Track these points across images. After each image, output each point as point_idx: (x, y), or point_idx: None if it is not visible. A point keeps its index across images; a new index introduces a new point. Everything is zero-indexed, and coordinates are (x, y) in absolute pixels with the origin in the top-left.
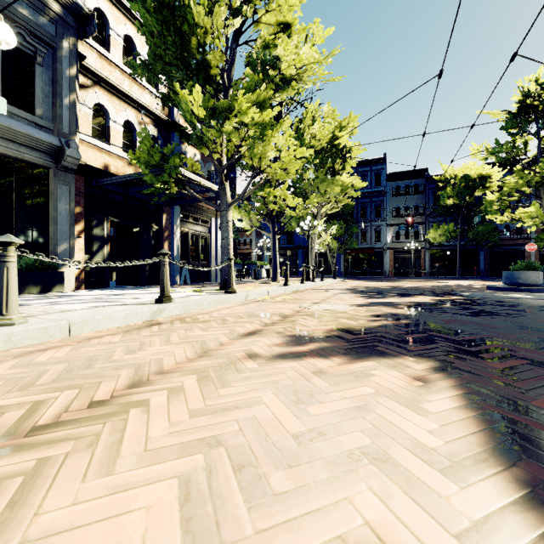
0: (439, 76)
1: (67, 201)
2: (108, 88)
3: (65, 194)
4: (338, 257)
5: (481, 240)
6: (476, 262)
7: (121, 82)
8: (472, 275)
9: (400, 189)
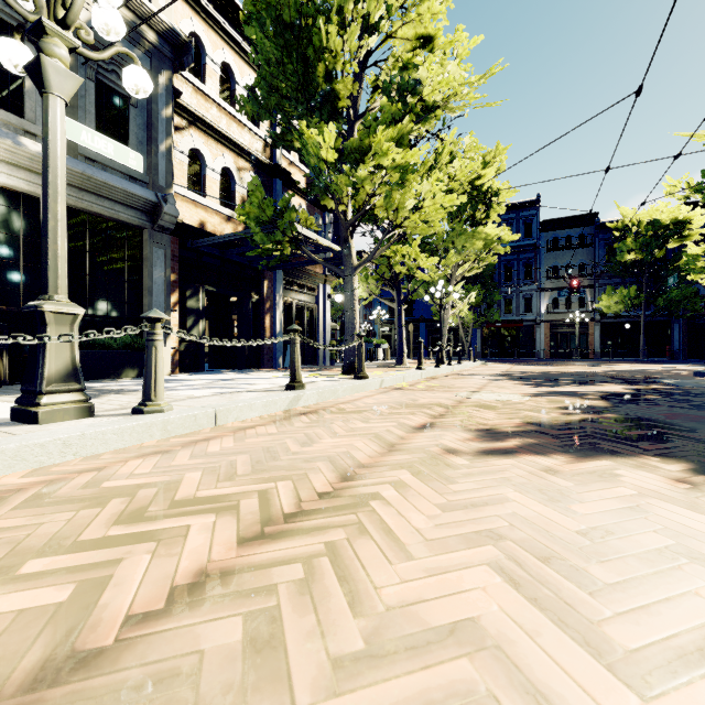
0: (638, 93)
1: (162, 268)
2: (204, 129)
3: (160, 259)
4: (474, 332)
5: (676, 309)
6: (668, 339)
7: (218, 120)
8: (662, 357)
9: (559, 242)
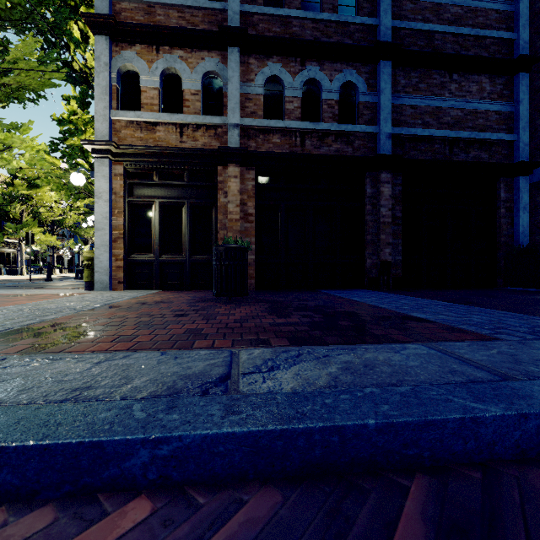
0: None
1: None
2: None
3: None
4: None
5: None
6: None
7: None
8: None
9: None
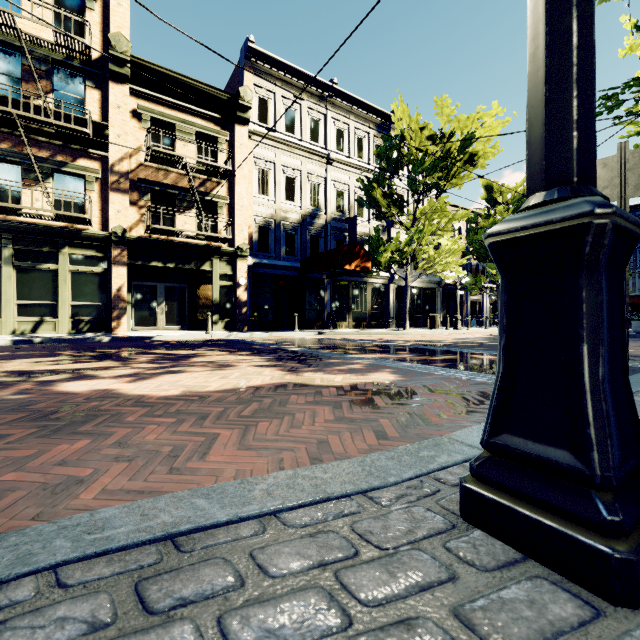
0: None
1: (439, 297)
2: None
3: (439, 295)
4: None
5: None
6: None
7: None
8: None
9: None
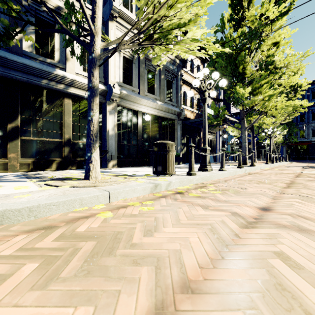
0: None
1: (179, 131)
2: (186, 84)
3: (179, 128)
4: (281, 147)
5: None
6: None
7: (189, 79)
8: None
9: None
